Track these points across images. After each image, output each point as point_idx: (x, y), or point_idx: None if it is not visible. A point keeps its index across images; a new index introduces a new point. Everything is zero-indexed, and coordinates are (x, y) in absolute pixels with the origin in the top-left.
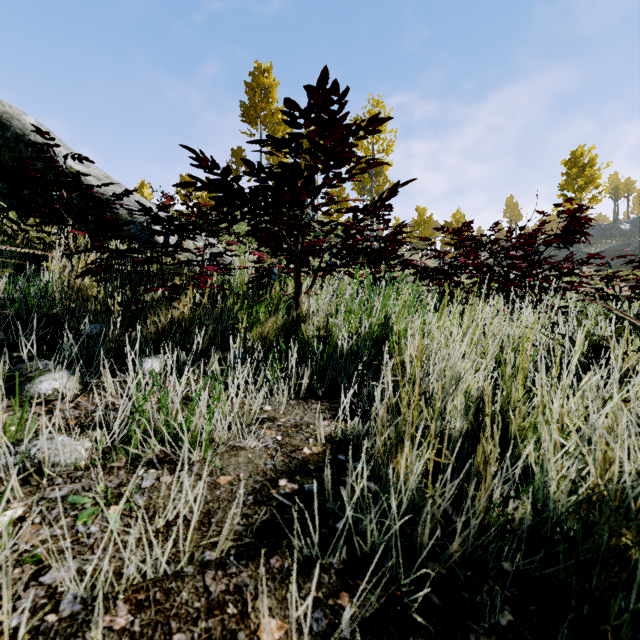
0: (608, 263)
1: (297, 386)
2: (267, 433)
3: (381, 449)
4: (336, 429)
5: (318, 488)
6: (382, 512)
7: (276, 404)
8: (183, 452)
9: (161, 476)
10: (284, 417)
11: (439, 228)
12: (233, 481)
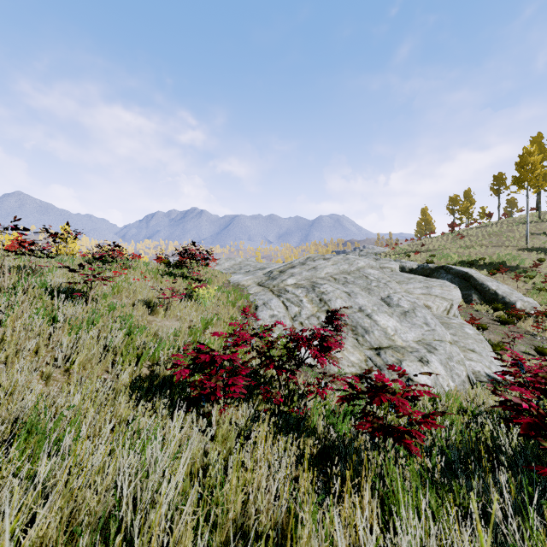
0: None
1: None
2: None
3: None
4: None
5: None
6: None
7: None
8: None
9: None
10: None
11: None
12: None
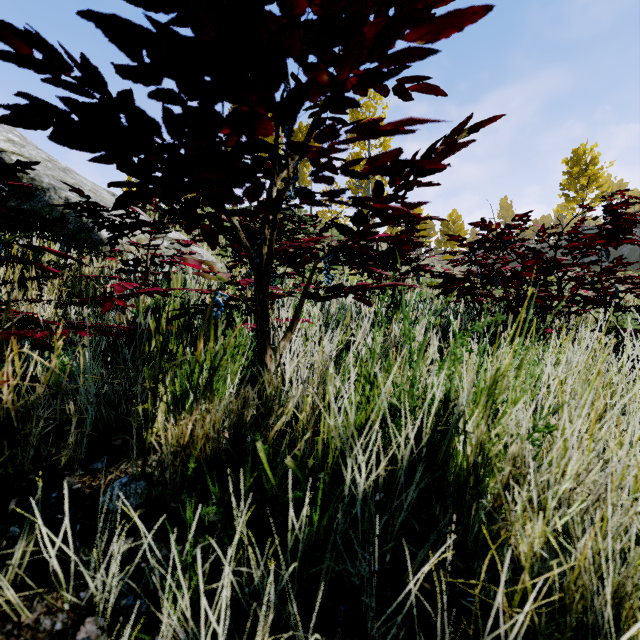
0: None
1: None
2: None
3: None
4: None
5: None
6: None
7: None
8: None
9: None
10: None
11: (477, 223)
12: None
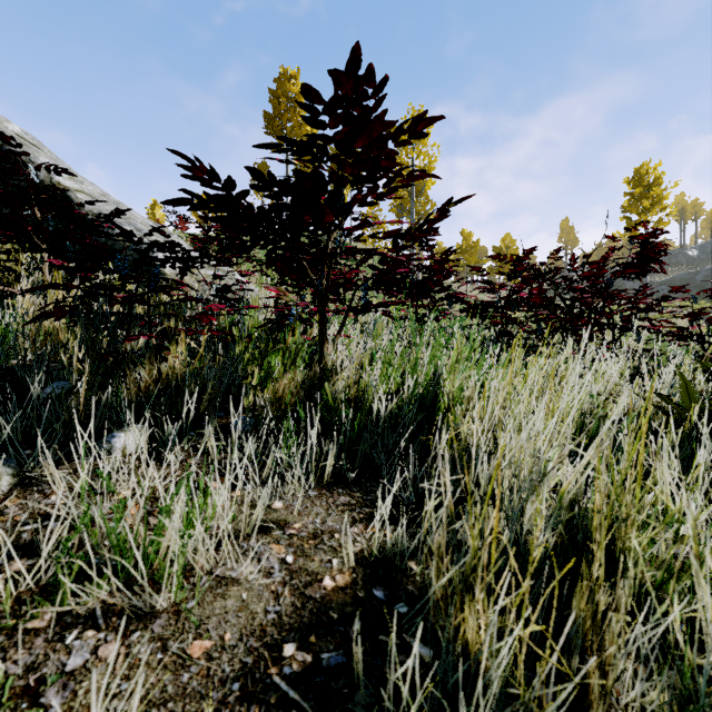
0: (693, 298)
1: (319, 470)
2: (273, 550)
3: (437, 592)
4: (371, 541)
5: (343, 660)
6: (442, 710)
7: (290, 498)
8: (145, 592)
9: (102, 644)
10: (299, 520)
11: (495, 256)
12: (213, 650)
